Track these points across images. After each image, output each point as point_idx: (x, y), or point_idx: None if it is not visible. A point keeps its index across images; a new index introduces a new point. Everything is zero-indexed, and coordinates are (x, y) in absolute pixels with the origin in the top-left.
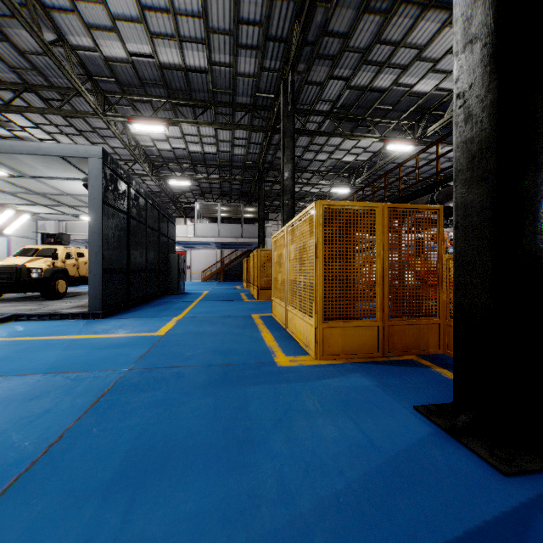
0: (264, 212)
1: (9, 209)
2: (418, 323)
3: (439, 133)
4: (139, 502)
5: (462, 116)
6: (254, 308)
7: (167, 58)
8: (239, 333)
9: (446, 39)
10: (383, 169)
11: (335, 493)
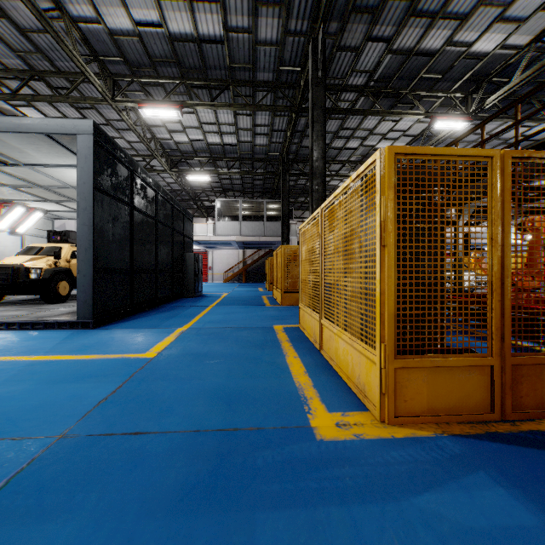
0: (288, 207)
1: (19, 206)
2: None
3: (499, 106)
4: None
5: None
6: (276, 316)
7: (177, 26)
8: (255, 356)
9: None
10: None
11: None
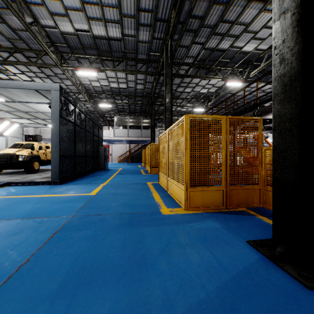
0: (154, 122)
1: (6, 120)
2: (247, 188)
3: (257, 75)
4: (73, 306)
5: (278, 60)
6: (148, 178)
7: (97, 32)
8: (139, 193)
9: (262, 19)
10: (223, 97)
11: (199, 300)
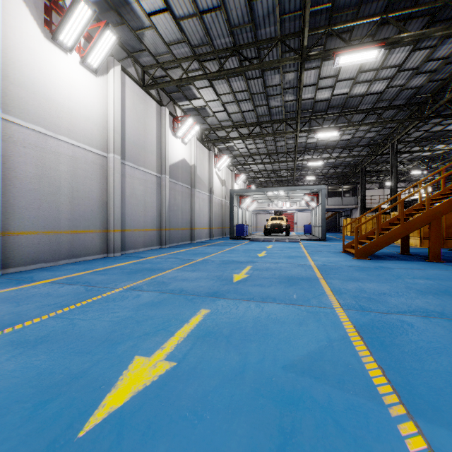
0: (365, 192)
1: (256, 201)
2: None
3: None
4: None
5: None
6: None
7: (333, 139)
8: None
9: None
10: None
11: None
